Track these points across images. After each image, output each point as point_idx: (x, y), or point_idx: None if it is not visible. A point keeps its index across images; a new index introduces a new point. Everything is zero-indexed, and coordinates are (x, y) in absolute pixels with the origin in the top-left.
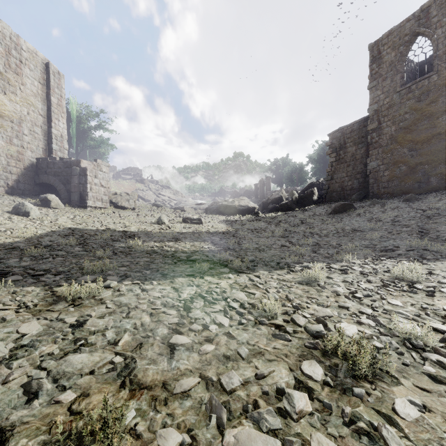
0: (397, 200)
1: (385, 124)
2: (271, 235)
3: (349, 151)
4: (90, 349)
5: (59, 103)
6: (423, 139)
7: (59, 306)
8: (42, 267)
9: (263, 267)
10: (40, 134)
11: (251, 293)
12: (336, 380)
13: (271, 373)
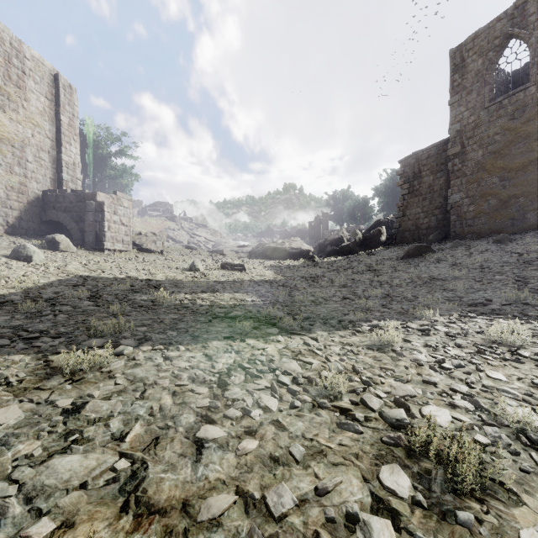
0: (485, 241)
1: (470, 148)
2: (330, 284)
3: (425, 181)
4: (85, 447)
5: (71, 123)
6: (517, 166)
7: (52, 383)
8: (37, 328)
9: (321, 327)
10: (47, 161)
11: (306, 362)
12: (430, 497)
13: (337, 486)
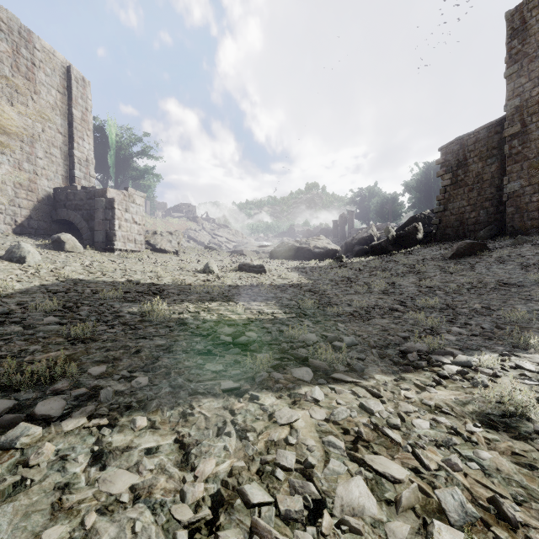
0: None
1: (534, 125)
2: (367, 290)
3: (472, 170)
4: None
5: (84, 118)
6: None
7: None
8: None
9: (378, 364)
10: (58, 157)
11: (381, 473)
12: None
13: None
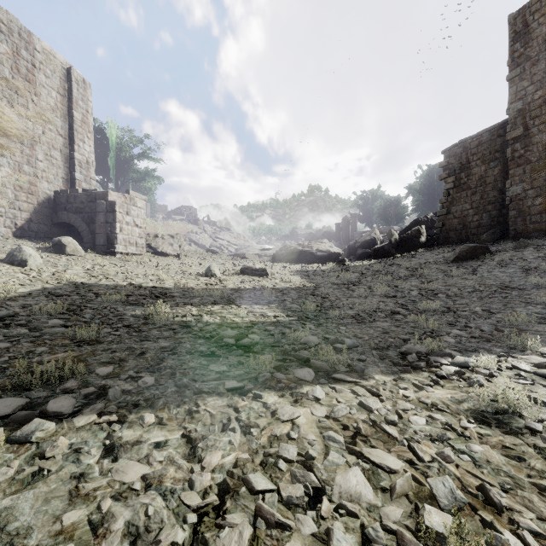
0: None
1: (536, 129)
2: (369, 293)
3: (475, 173)
4: None
5: (84, 120)
6: None
7: None
8: None
9: (378, 365)
10: (59, 159)
11: (378, 464)
12: None
13: None
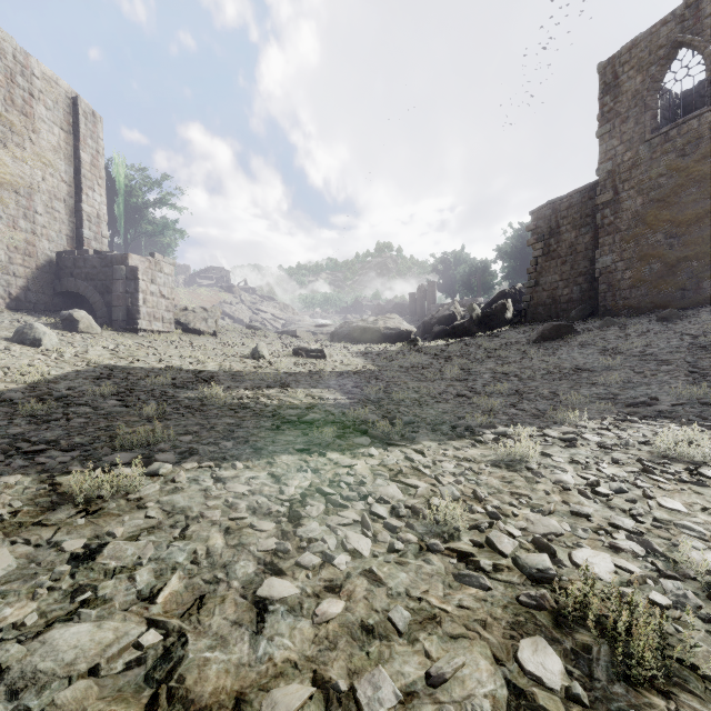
0: (646, 319)
1: (626, 194)
2: (439, 376)
3: (565, 239)
4: (99, 612)
5: (94, 162)
6: (689, 219)
7: (59, 516)
8: (43, 438)
9: (429, 435)
10: (62, 212)
11: (409, 484)
12: (592, 688)
13: (458, 670)
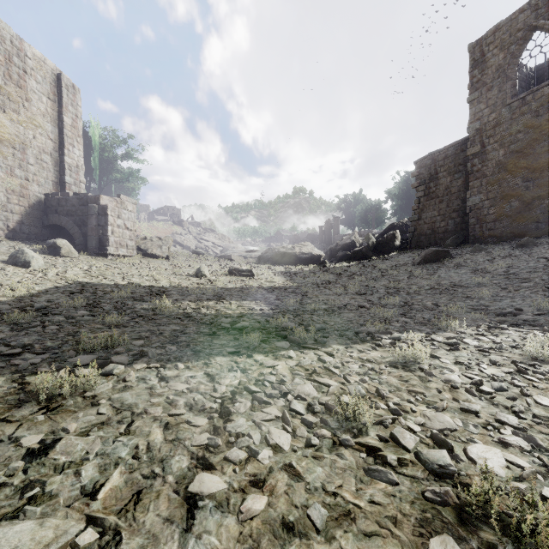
0: (508, 245)
1: (491, 147)
2: (343, 291)
3: (442, 183)
4: (44, 508)
5: (74, 124)
6: (542, 166)
7: (23, 412)
8: (20, 342)
9: (337, 340)
10: (49, 163)
11: (322, 383)
12: None
13: None
